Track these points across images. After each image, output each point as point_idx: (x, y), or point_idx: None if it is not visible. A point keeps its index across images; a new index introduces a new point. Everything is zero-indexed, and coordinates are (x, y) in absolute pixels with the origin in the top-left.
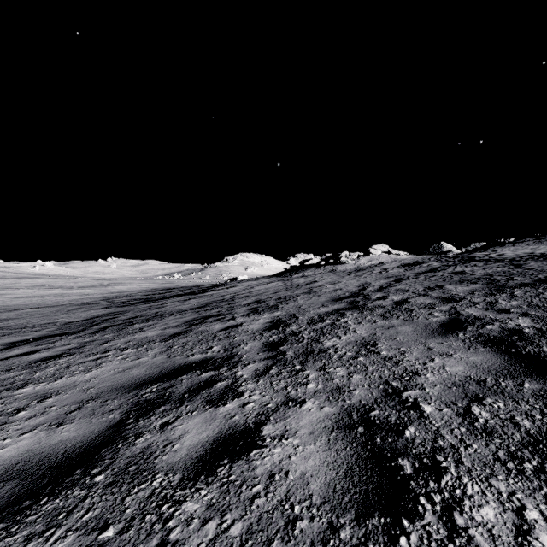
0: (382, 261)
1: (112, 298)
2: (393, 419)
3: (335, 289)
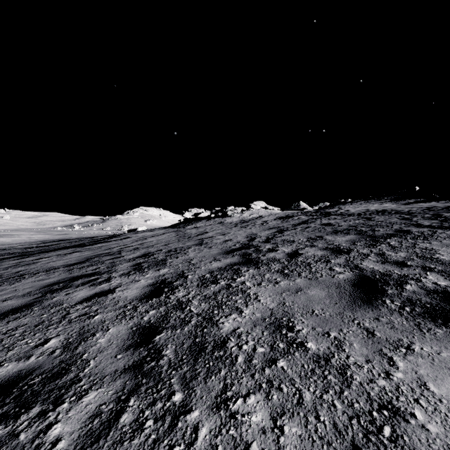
0: (261, 215)
1: None
2: None
3: (225, 240)
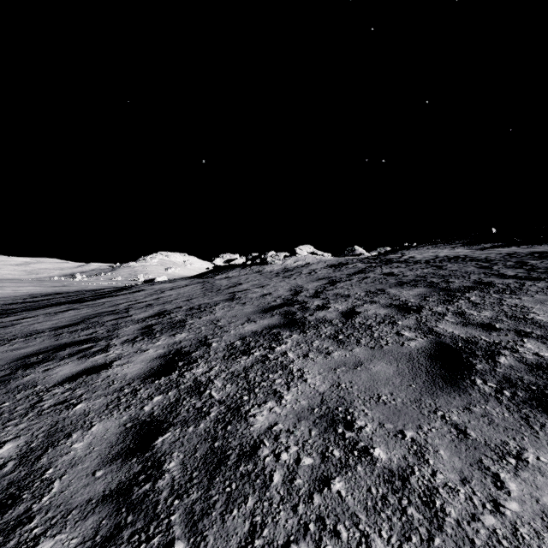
0: (308, 262)
1: None
2: None
3: (263, 294)
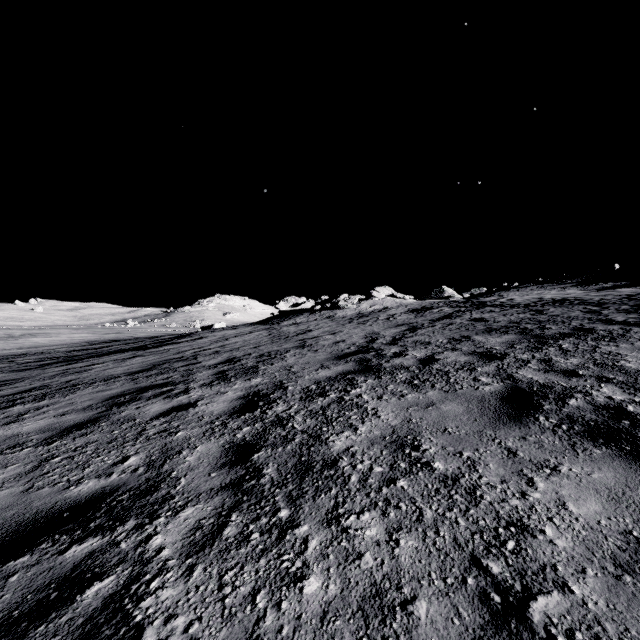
0: (386, 306)
1: (13, 357)
2: None
3: (336, 341)
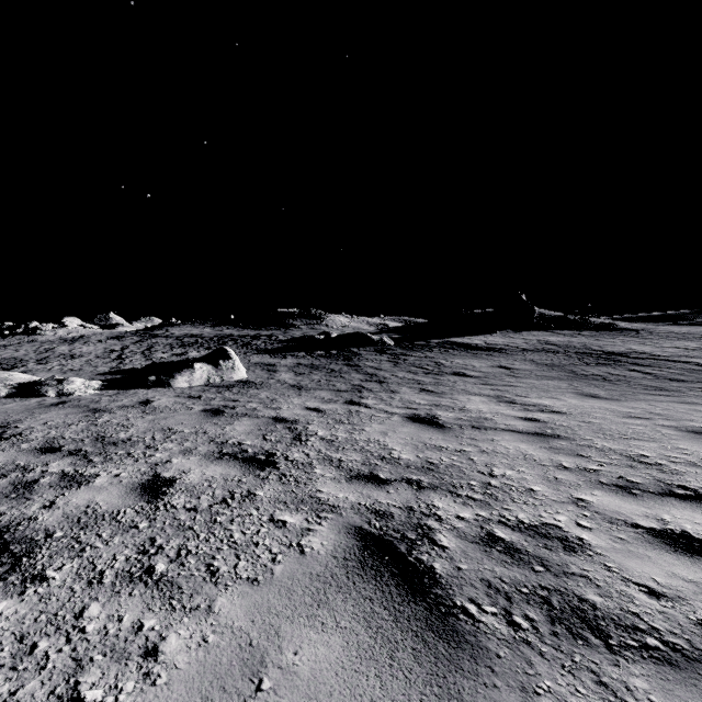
0: (84, 334)
1: None
2: (164, 359)
3: (93, 350)
